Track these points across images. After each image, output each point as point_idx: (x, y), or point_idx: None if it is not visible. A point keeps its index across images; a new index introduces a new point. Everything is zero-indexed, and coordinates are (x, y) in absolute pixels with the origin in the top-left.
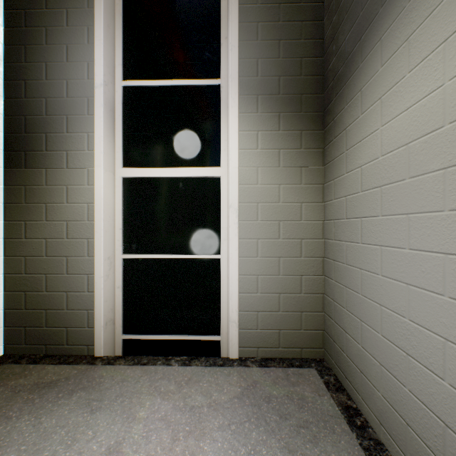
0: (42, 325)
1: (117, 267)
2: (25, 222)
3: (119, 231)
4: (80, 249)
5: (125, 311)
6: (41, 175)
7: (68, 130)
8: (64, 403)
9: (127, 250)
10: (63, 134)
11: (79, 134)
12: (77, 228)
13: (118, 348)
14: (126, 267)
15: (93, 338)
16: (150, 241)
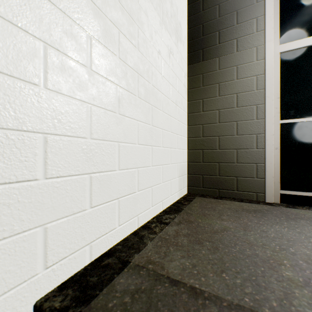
0: (215, 174)
1: (275, 131)
2: (202, 100)
3: (276, 100)
4: (248, 114)
5: (280, 170)
6: (214, 63)
7: (237, 22)
8: (298, 224)
9: (284, 116)
10: (232, 26)
11: (247, 21)
12: (245, 97)
13: (276, 200)
14: (282, 131)
15: (261, 187)
16: (311, 105)
